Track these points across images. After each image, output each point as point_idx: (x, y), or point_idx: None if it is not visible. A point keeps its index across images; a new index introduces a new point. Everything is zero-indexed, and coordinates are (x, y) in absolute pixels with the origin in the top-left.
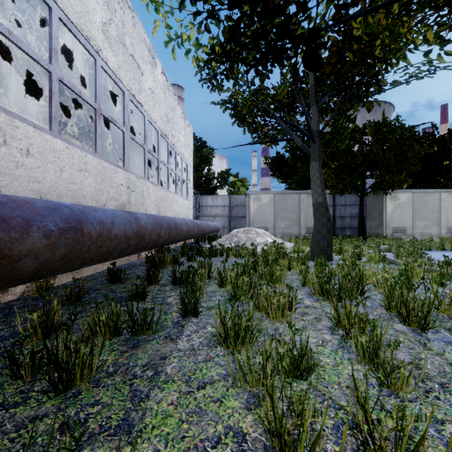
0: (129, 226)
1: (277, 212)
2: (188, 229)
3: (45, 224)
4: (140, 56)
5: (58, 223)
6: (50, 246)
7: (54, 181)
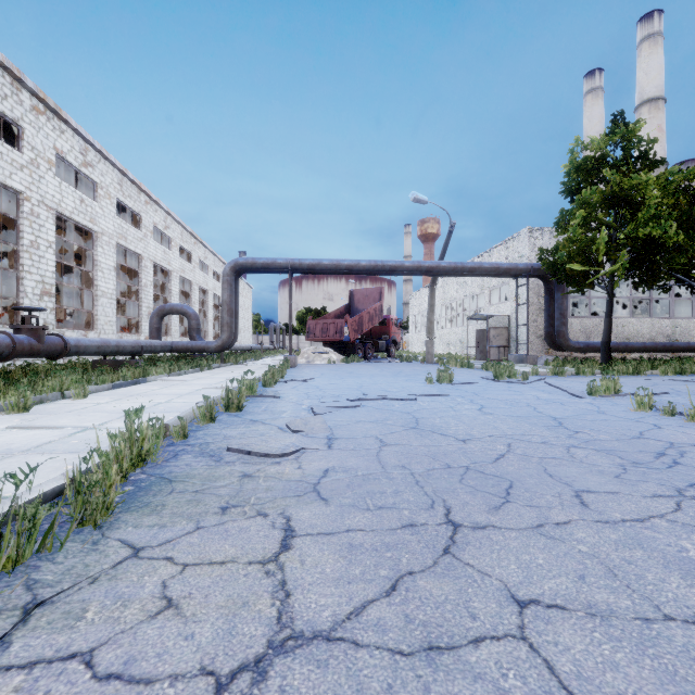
0: (640, 345)
1: None
2: (688, 347)
3: (622, 345)
4: None
5: (624, 345)
6: (622, 348)
7: (630, 332)
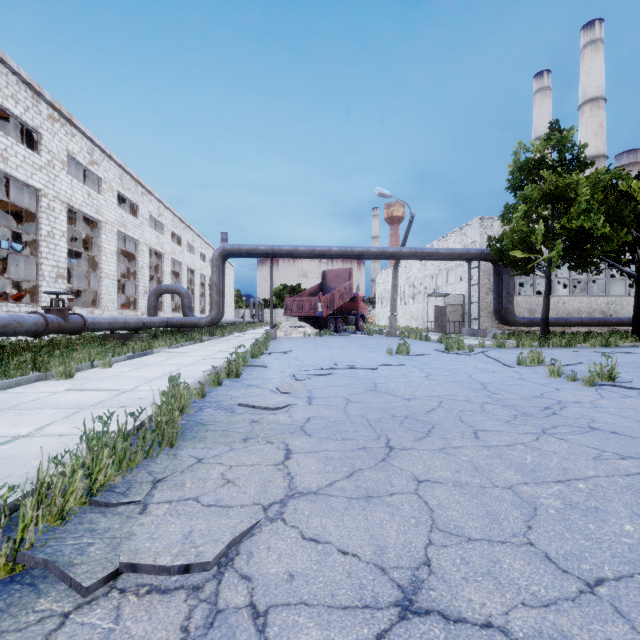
0: (578, 321)
1: None
2: (620, 322)
3: (561, 320)
4: None
5: (563, 320)
6: (562, 323)
7: (570, 309)
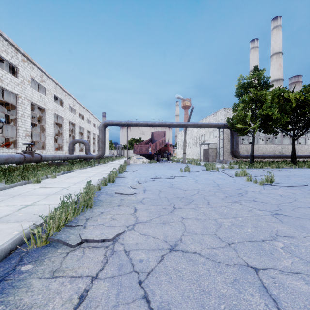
0: (268, 156)
1: None
2: (287, 156)
3: (260, 156)
4: None
5: (261, 156)
6: (261, 157)
7: (265, 150)
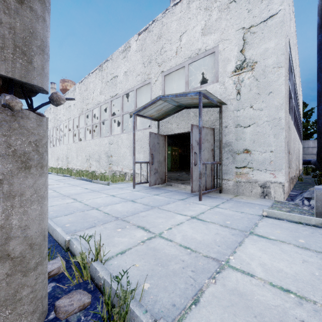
0: None
1: None
2: None
3: None
4: (299, 82)
5: None
6: None
7: (296, 147)
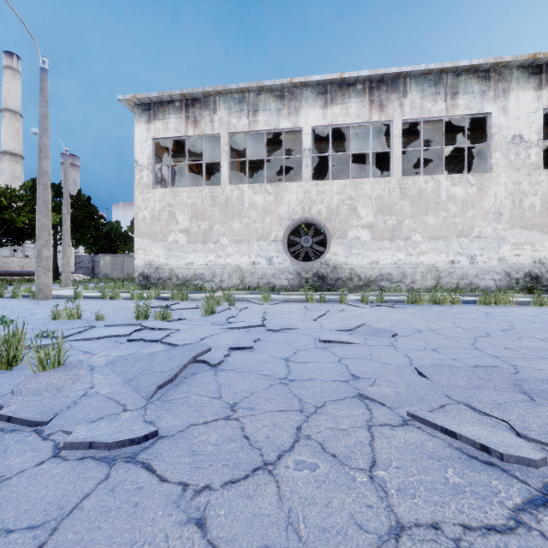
0: None
1: (113, 266)
2: None
3: None
4: None
5: None
6: None
7: None
